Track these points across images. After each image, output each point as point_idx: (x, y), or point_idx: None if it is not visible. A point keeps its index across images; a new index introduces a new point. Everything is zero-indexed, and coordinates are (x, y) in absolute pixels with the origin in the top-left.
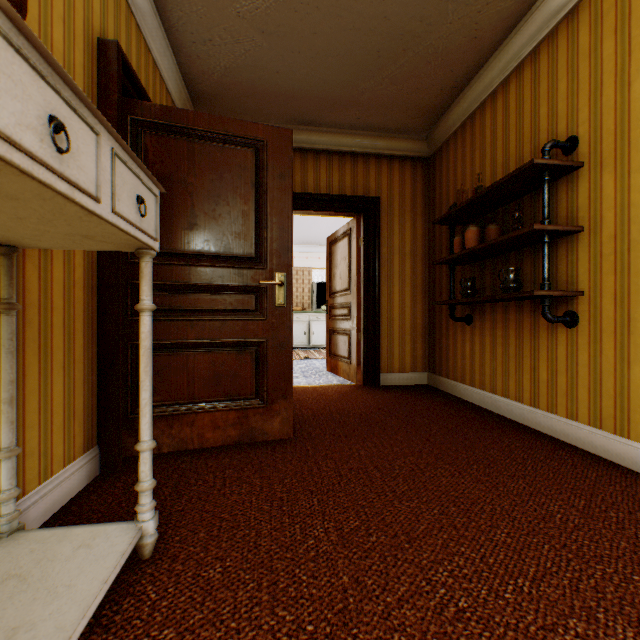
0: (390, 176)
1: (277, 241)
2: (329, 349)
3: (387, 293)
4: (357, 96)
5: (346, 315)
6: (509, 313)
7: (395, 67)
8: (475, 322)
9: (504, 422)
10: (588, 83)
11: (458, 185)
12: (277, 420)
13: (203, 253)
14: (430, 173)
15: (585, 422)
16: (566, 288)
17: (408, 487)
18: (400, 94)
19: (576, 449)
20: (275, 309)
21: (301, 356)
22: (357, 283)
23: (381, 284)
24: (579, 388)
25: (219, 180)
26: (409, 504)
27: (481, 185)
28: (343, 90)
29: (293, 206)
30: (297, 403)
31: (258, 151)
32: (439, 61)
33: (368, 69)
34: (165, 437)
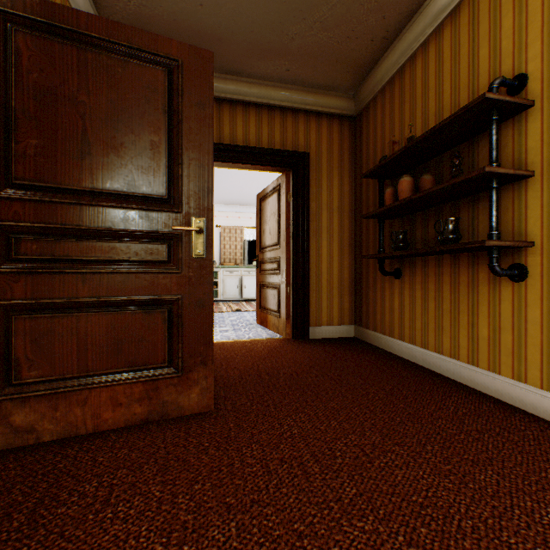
0: (318, 133)
1: (195, 180)
2: (259, 302)
3: (316, 248)
4: (287, 42)
5: (275, 269)
6: (443, 266)
7: (327, 8)
8: (405, 276)
9: (440, 380)
10: (541, 13)
11: (386, 140)
12: (195, 391)
13: (99, 190)
14: (357, 131)
15: (537, 385)
16: (512, 239)
17: (357, 490)
18: (331, 43)
19: (527, 415)
20: (192, 260)
21: (233, 309)
22: (286, 237)
23: (310, 239)
24: (529, 347)
25: (121, 101)
26: (363, 526)
27: (411, 138)
28: (272, 33)
29: (222, 158)
30: (224, 362)
31: (171, 72)
32: (372, 3)
33: (299, 8)
34: (46, 422)
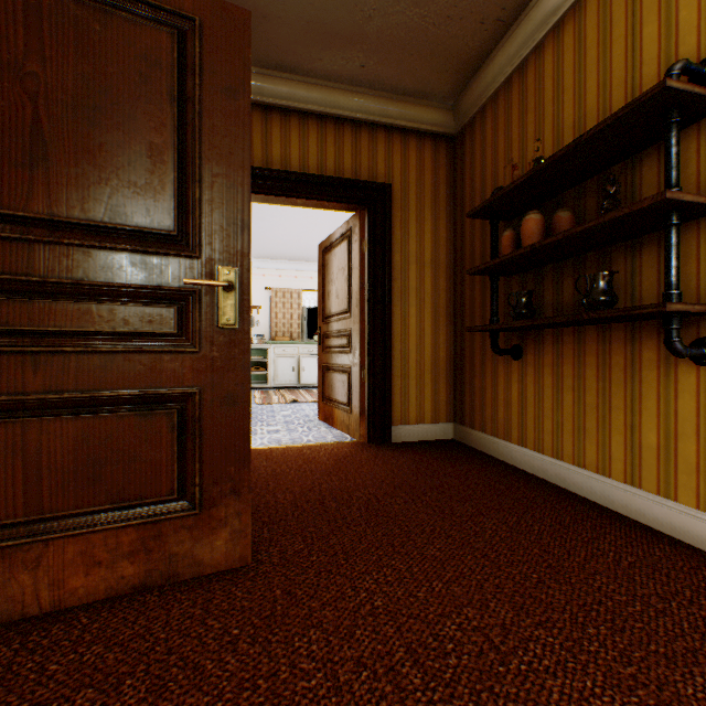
0: (405, 157)
1: (222, 208)
2: (322, 391)
3: (401, 316)
4: (362, 22)
5: (345, 346)
6: (586, 343)
7: None
8: (527, 356)
9: (584, 507)
10: None
11: (500, 166)
12: (222, 536)
13: (62, 218)
14: (457, 156)
15: None
16: (697, 302)
17: None
18: (424, 25)
19: None
20: (218, 333)
21: (287, 399)
22: (360, 302)
23: (393, 304)
24: None
25: (99, 77)
26: None
27: (537, 161)
28: (341, 8)
29: (269, 189)
30: (271, 480)
31: (184, 37)
32: None
33: None
34: None
